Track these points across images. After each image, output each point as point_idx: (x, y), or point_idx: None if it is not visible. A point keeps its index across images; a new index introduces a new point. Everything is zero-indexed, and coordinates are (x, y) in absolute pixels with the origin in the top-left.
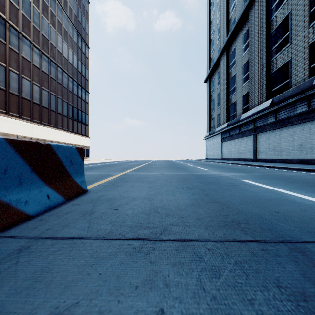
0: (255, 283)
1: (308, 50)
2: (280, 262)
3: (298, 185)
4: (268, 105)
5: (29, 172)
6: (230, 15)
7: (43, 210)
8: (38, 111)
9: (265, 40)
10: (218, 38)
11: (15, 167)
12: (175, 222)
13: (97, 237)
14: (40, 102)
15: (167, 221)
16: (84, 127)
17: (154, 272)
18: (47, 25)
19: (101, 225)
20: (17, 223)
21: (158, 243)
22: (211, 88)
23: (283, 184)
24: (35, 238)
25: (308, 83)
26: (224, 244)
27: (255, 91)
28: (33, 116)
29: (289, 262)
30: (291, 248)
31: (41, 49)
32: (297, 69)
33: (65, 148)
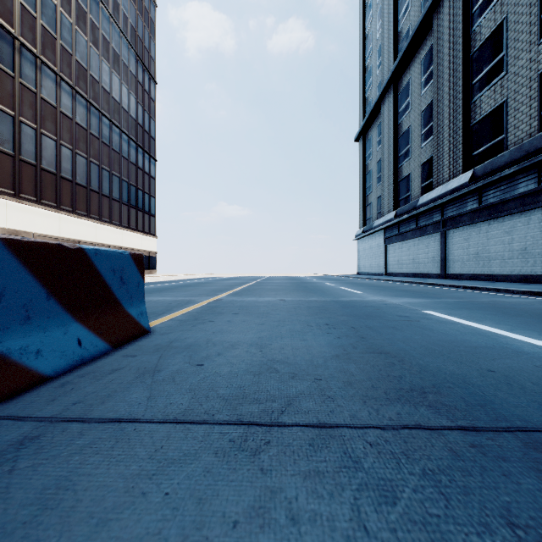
0: (464, 517)
1: (538, 83)
2: (508, 472)
3: (523, 320)
4: (467, 179)
5: (44, 298)
6: (399, 24)
7: (69, 367)
8: (69, 193)
9: (461, 67)
10: (379, 65)
11: (19, 289)
12: (307, 390)
13: (164, 420)
14: (73, 176)
15: (292, 387)
16: (149, 219)
17: (269, 492)
18: (85, 44)
19: (172, 395)
20: (22, 391)
21: (276, 432)
22: (367, 152)
23: (497, 319)
24: (50, 421)
25: (537, 142)
26: (399, 434)
27: (444, 156)
28: (60, 201)
29: (526, 471)
30: (526, 442)
31: (74, 85)
32: (517, 117)
33: (110, 256)
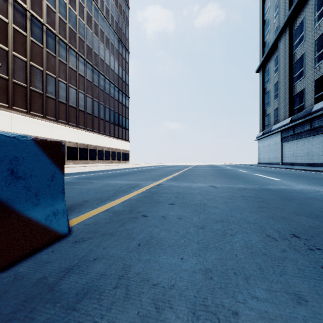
0: None
1: None
2: None
3: None
4: None
5: None
6: None
7: None
8: (83, 118)
9: None
10: (276, 15)
11: None
12: None
13: None
14: (85, 108)
15: None
16: (125, 132)
17: None
18: (91, 35)
19: None
20: None
21: None
22: (266, 78)
23: None
24: None
25: None
26: None
27: None
28: (78, 123)
29: None
30: None
31: (85, 58)
32: None
33: None
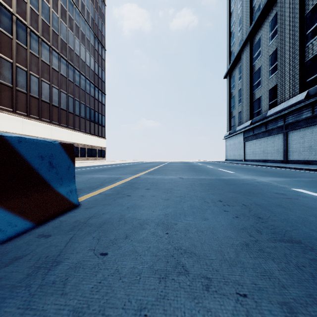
0: None
1: None
2: None
3: None
4: (303, 97)
5: None
6: (253, 2)
7: None
8: (57, 114)
9: (298, 23)
10: (240, 29)
11: None
12: None
13: None
14: (59, 104)
15: (212, 316)
16: (101, 129)
17: None
18: (65, 29)
19: None
20: None
21: None
22: (232, 84)
23: None
24: None
25: None
26: None
27: (285, 83)
28: (52, 118)
29: None
30: None
31: (59, 53)
32: None
33: (37, 144)
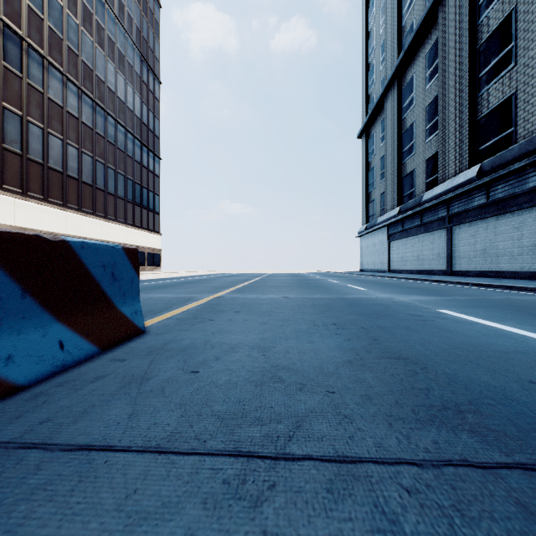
0: None
1: None
2: None
3: None
4: (473, 174)
5: (18, 296)
6: (403, 19)
7: (47, 374)
8: (76, 191)
9: (468, 60)
10: (383, 60)
11: None
12: (318, 407)
13: (144, 447)
14: (79, 174)
15: (301, 403)
16: (153, 217)
17: None
18: (90, 45)
19: (159, 412)
20: None
21: (283, 469)
22: (370, 148)
23: (519, 319)
24: (5, 447)
25: None
26: (442, 474)
27: (450, 151)
28: (67, 199)
29: None
30: None
31: (80, 86)
32: (527, 110)
33: (99, 250)
